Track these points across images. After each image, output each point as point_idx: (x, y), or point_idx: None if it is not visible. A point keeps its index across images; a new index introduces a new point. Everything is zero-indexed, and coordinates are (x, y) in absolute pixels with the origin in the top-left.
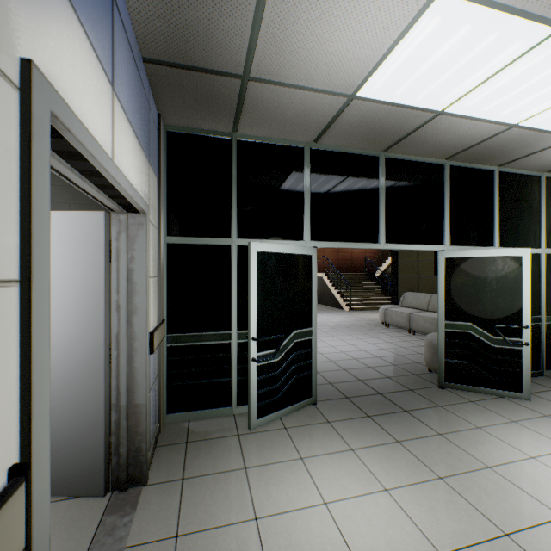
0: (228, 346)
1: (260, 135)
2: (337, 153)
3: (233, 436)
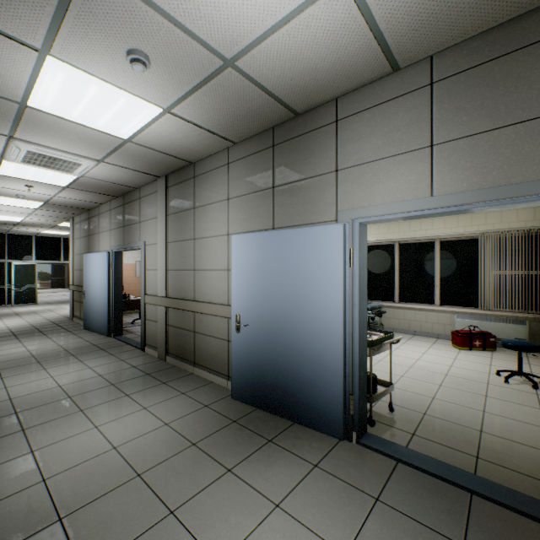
0: (5, 289)
1: (17, 233)
2: (46, 237)
3: (7, 307)
